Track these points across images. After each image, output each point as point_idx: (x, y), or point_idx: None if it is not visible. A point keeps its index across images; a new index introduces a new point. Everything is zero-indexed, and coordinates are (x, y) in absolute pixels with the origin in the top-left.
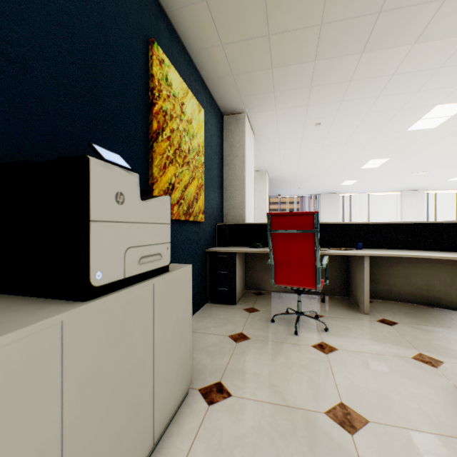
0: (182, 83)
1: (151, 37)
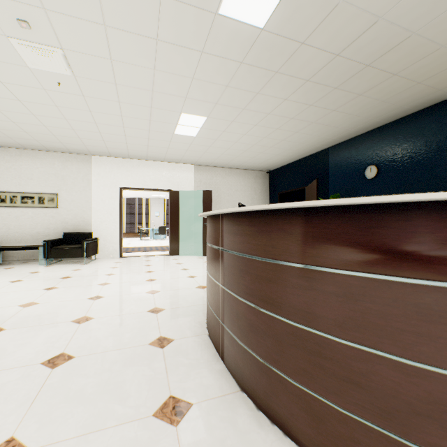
0: None
1: None
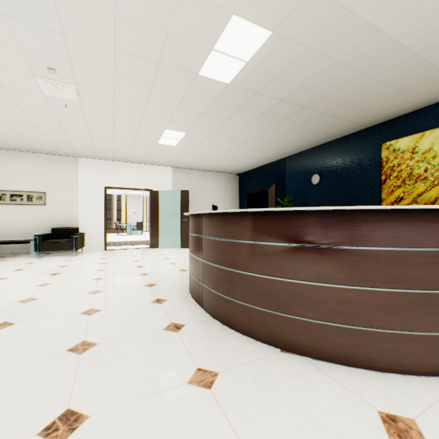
0: (413, 137)
1: (384, 141)
